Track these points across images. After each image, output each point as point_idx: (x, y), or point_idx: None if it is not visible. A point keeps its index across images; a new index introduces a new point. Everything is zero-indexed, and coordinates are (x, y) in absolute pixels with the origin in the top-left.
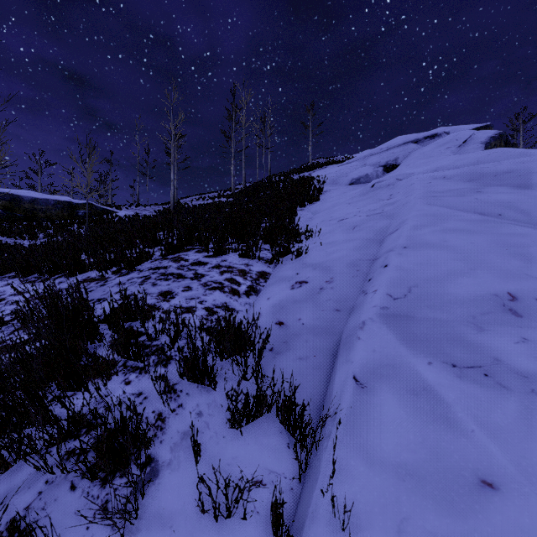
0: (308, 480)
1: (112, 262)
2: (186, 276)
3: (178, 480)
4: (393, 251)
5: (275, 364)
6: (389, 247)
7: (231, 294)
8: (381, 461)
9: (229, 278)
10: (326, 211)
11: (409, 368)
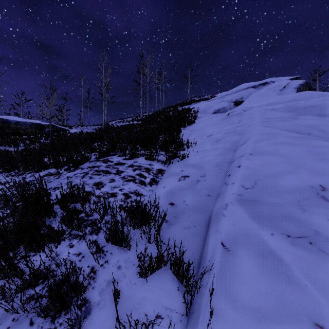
0: (192, 315)
1: (64, 163)
2: (111, 172)
3: (104, 316)
4: (243, 156)
5: (169, 231)
6: (241, 154)
7: (140, 184)
8: (243, 306)
9: (139, 173)
10: (199, 130)
11: (258, 238)
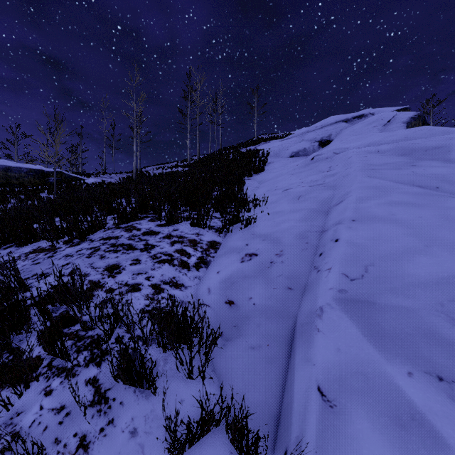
0: None
1: (65, 231)
2: (136, 247)
3: None
4: (341, 224)
5: (225, 354)
6: (337, 220)
7: (180, 267)
8: None
9: (179, 249)
10: (271, 181)
11: (386, 381)
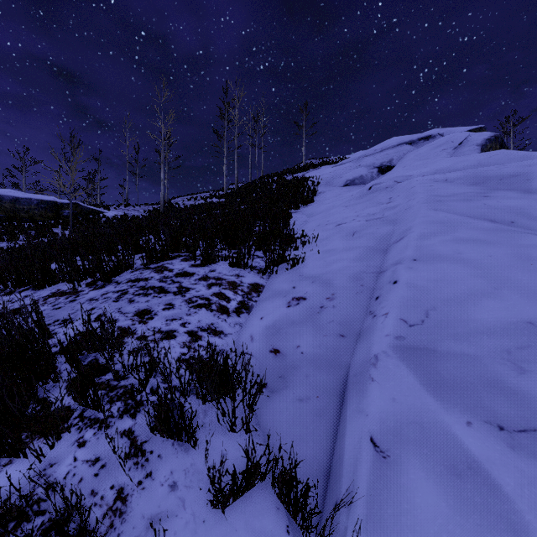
0: None
1: (87, 272)
2: (169, 290)
3: None
4: (401, 264)
5: (270, 406)
6: (396, 259)
7: (219, 312)
8: None
9: (217, 292)
10: (322, 214)
11: (443, 431)
